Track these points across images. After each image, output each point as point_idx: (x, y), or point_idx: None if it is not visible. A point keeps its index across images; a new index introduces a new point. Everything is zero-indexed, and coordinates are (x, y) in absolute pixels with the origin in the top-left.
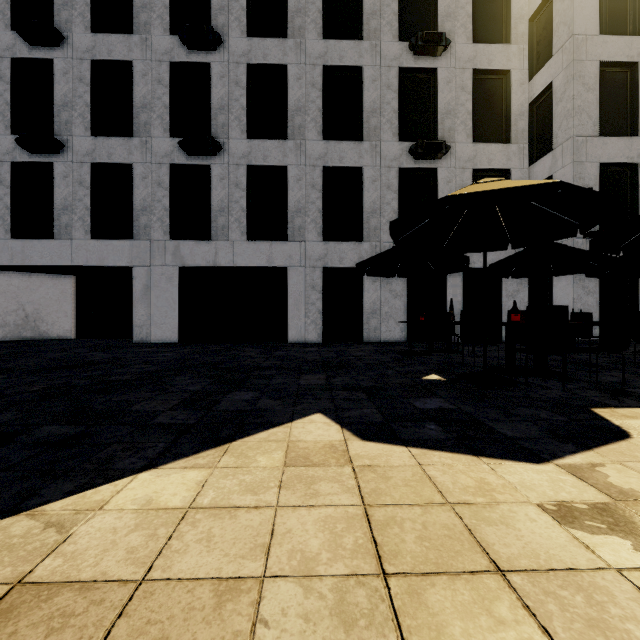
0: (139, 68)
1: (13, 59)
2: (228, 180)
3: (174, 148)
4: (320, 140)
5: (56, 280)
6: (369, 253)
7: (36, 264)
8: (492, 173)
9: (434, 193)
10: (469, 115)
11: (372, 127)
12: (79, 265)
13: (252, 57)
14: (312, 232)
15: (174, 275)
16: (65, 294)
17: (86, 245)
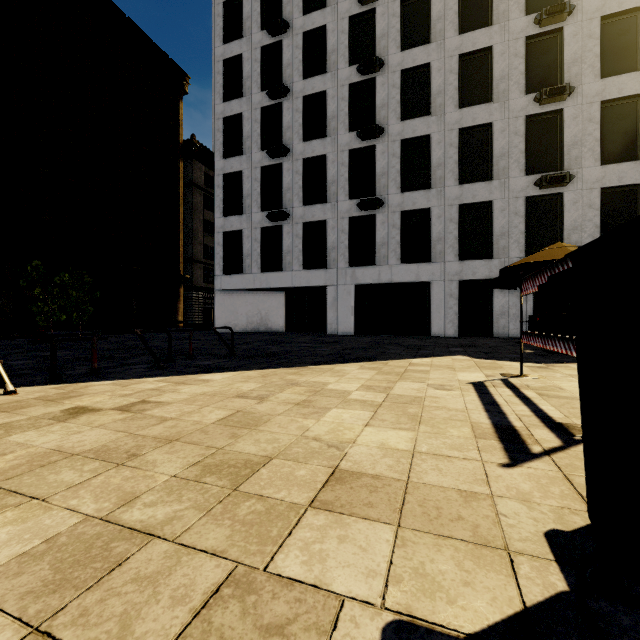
0: (330, 158)
1: (261, 167)
2: (387, 223)
3: (352, 206)
4: (456, 185)
5: (276, 295)
6: (498, 267)
7: (273, 287)
8: (624, 188)
9: (561, 213)
10: (597, 142)
11: (501, 168)
12: (296, 286)
13: (404, 134)
14: (450, 254)
15: (352, 290)
16: (280, 303)
17: (300, 274)
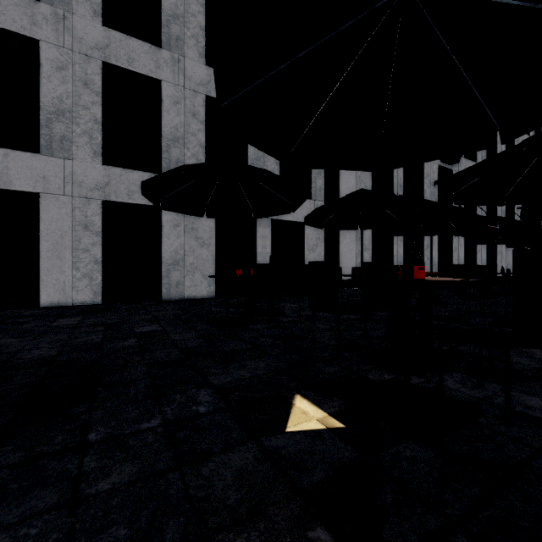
0: None
1: None
2: None
3: None
4: (98, 23)
5: None
6: None
7: None
8: None
9: None
10: None
11: (174, 35)
12: None
13: None
14: (84, 148)
15: None
16: None
17: None
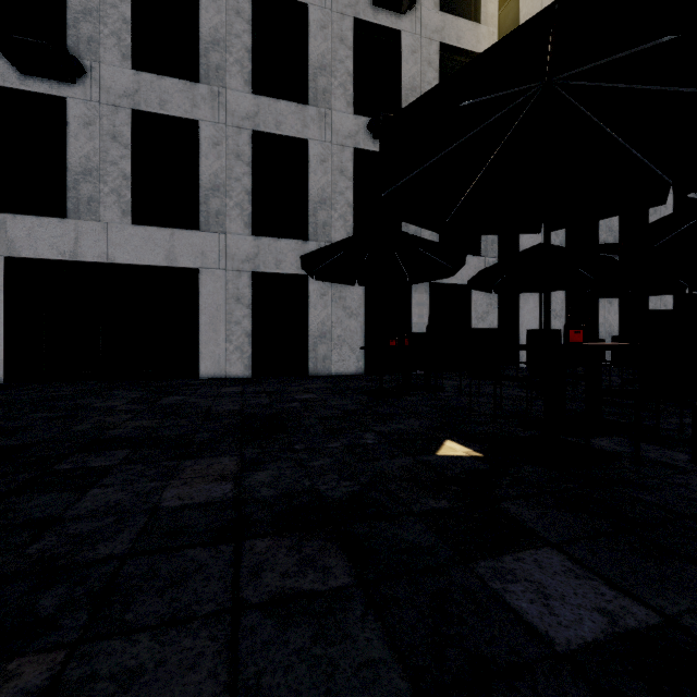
0: None
1: None
2: (99, 127)
3: None
4: (248, 92)
5: None
6: None
7: None
8: None
9: None
10: None
11: (320, 89)
12: None
13: None
14: (236, 221)
15: None
16: None
17: None
